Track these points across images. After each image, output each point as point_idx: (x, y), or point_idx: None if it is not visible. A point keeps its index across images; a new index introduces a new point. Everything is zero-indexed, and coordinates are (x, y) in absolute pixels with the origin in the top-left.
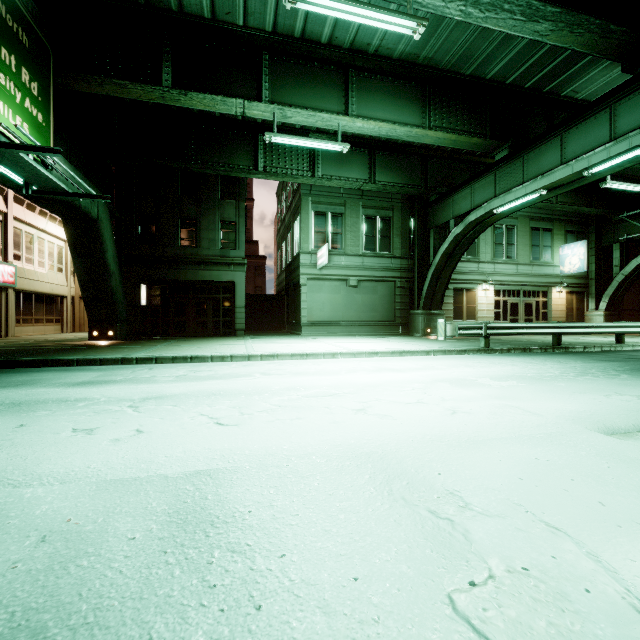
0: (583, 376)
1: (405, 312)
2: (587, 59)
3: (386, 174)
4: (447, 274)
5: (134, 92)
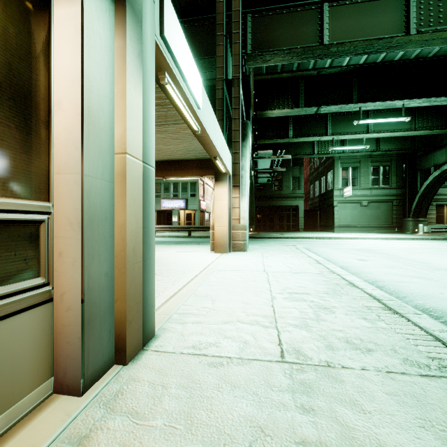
0: None
1: (399, 219)
2: None
3: (387, 144)
4: (430, 197)
5: (279, 141)
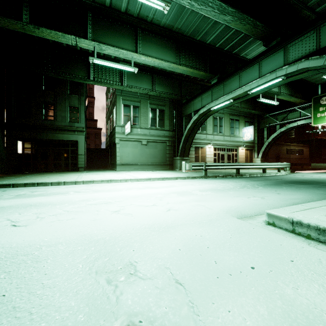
0: (242, 188)
1: (171, 158)
2: (250, 39)
3: (161, 87)
4: (191, 139)
5: (3, 22)
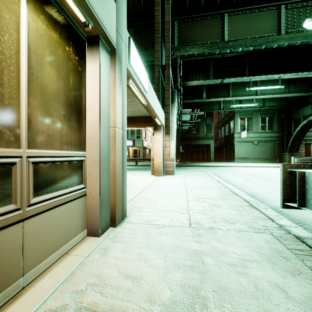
0: None
1: (279, 153)
2: None
3: (270, 102)
4: (300, 138)
5: (196, 101)
